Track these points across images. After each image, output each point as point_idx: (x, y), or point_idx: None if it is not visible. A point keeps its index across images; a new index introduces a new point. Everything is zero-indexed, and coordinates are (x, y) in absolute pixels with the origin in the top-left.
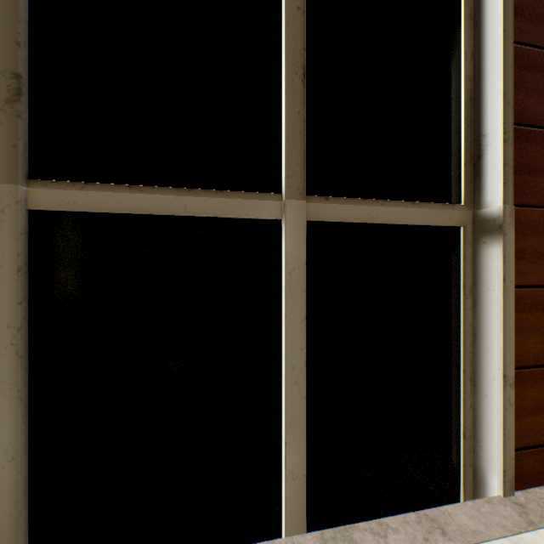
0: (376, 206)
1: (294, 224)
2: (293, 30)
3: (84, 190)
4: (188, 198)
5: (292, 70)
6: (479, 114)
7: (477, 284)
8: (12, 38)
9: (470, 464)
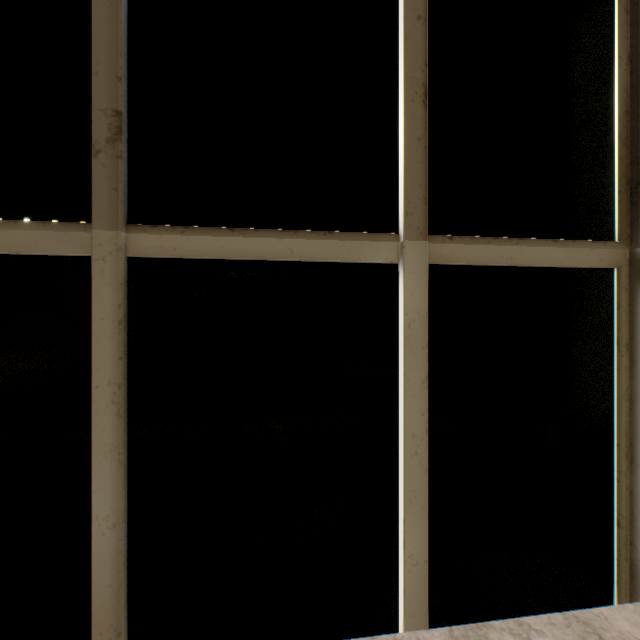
0: (509, 245)
1: (414, 269)
2: (413, 43)
3: (184, 235)
4: (294, 241)
5: (412, 89)
6: (639, 130)
7: (635, 338)
8: (113, 73)
9: (626, 559)
